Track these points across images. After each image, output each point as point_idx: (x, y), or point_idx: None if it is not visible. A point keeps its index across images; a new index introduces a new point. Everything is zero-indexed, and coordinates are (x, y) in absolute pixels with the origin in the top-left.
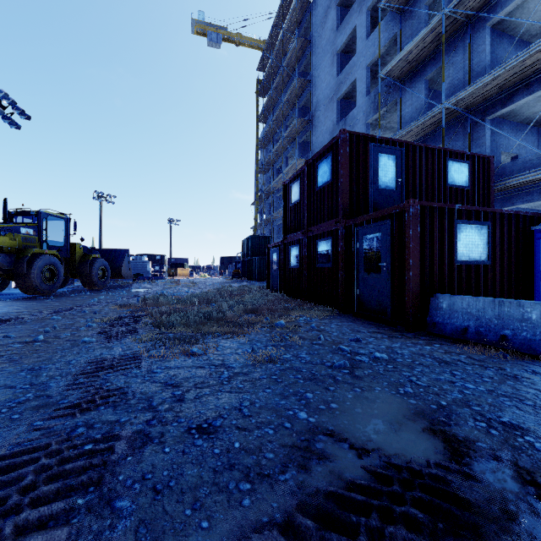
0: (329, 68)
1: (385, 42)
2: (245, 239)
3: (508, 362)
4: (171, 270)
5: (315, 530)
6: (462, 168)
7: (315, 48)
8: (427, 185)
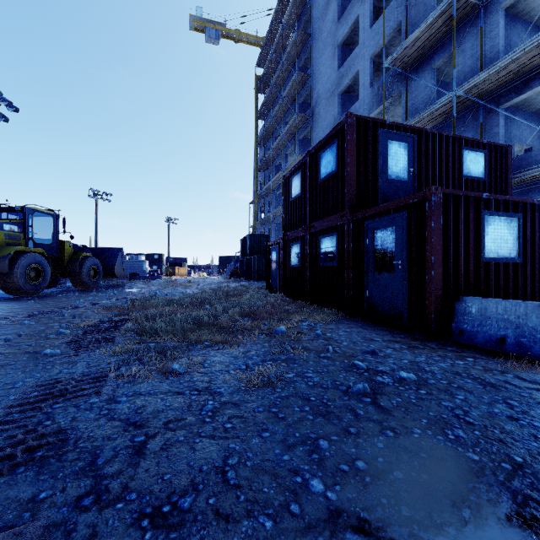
0: (330, 62)
1: (389, 31)
2: (244, 238)
3: None
4: (168, 269)
5: None
6: (479, 158)
7: (316, 41)
8: (441, 176)
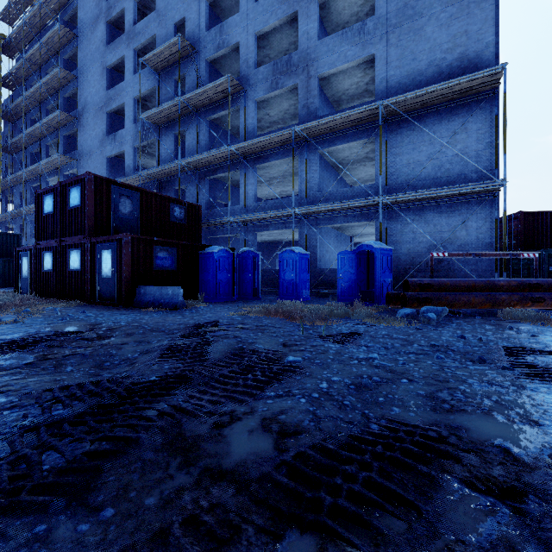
0: (99, 77)
1: (148, 87)
2: None
3: (154, 311)
4: None
5: (28, 338)
6: (181, 210)
7: (84, 47)
8: (157, 219)
